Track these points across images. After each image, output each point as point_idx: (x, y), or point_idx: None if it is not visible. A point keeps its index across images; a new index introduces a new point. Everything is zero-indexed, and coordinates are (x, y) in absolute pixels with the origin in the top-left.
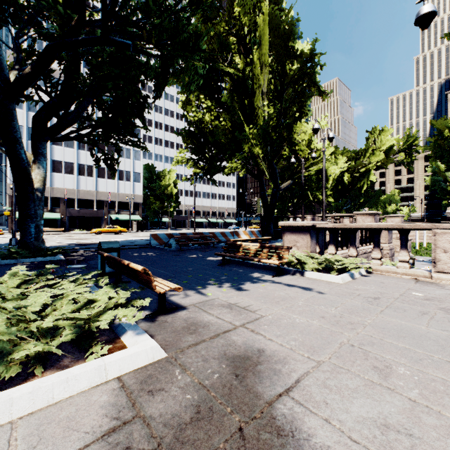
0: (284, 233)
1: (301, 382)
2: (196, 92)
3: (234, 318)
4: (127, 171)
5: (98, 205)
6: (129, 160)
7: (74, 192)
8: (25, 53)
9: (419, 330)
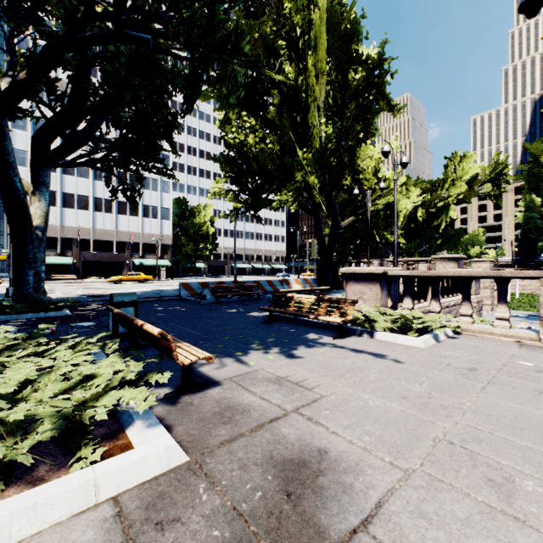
0: (347, 282)
1: (385, 506)
2: (237, 108)
3: (284, 398)
4: (154, 207)
5: (119, 248)
6: (155, 193)
7: (90, 231)
8: (24, 58)
9: (540, 418)
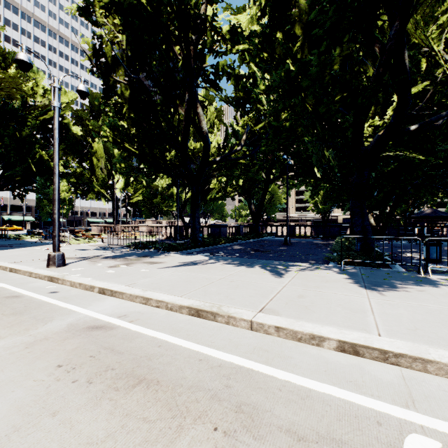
0: (92, 227)
1: None
2: (73, 155)
3: None
4: None
5: None
6: None
7: None
8: None
9: None
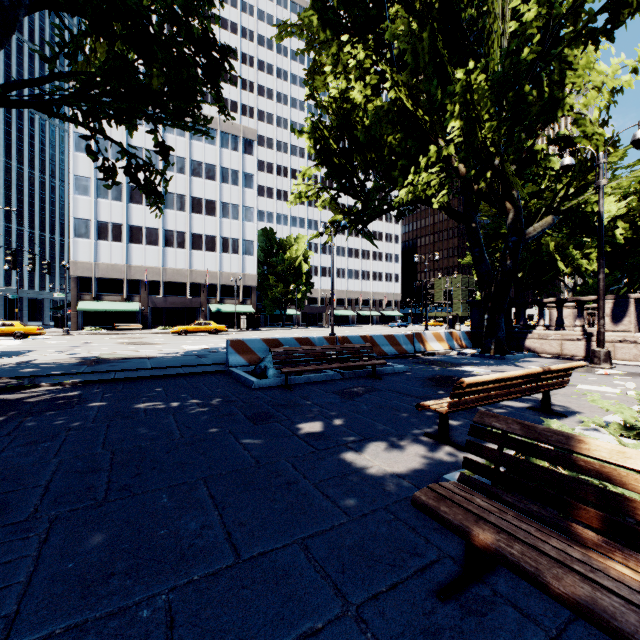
0: None
1: None
2: (334, 47)
3: None
4: (234, 239)
5: (193, 291)
6: (236, 222)
7: (159, 271)
8: None
9: None
